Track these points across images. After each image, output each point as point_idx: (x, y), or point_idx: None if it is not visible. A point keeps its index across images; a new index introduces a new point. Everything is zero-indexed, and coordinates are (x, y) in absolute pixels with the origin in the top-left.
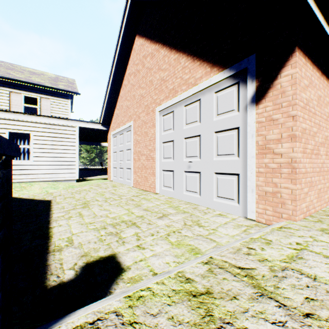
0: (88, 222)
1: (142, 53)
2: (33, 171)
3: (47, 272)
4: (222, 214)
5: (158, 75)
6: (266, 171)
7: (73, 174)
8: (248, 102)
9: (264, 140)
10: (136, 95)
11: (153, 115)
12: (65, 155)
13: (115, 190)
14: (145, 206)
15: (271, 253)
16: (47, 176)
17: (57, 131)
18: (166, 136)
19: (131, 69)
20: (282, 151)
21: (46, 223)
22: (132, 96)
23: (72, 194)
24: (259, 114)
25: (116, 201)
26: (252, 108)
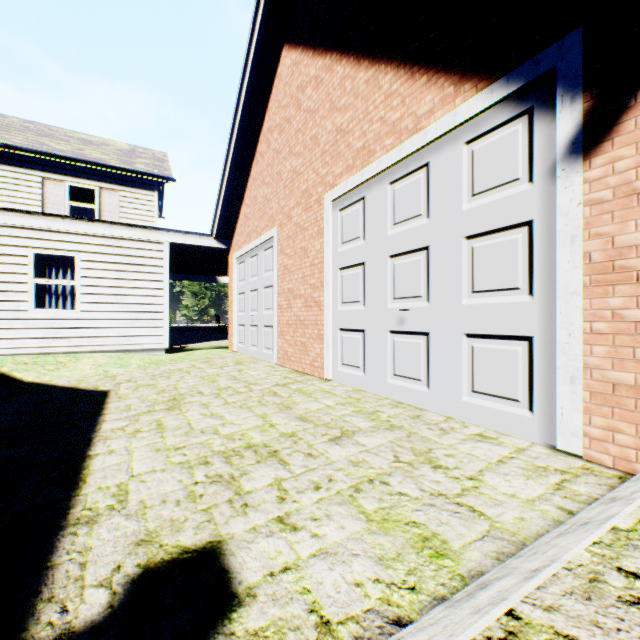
0: (171, 446)
1: (296, 81)
2: (82, 331)
3: (41, 590)
4: (486, 435)
5: (329, 122)
6: (616, 329)
7: (160, 338)
8: (560, 155)
9: (611, 249)
10: (284, 172)
11: (320, 210)
12: (143, 300)
13: (240, 371)
14: (300, 410)
15: None
16: (108, 341)
17: (128, 252)
18: (347, 254)
19: (274, 119)
20: None
21: (83, 446)
22: (276, 174)
23: (153, 379)
24: (593, 181)
25: (240, 396)
26: (572, 168)
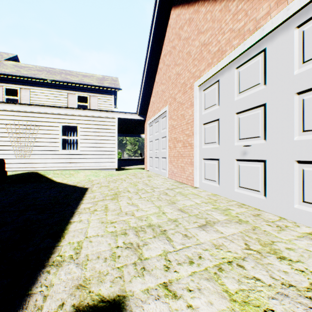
0: (109, 221)
1: (178, 25)
2: (80, 160)
3: None
4: None
5: (197, 41)
6: None
7: (113, 163)
8: None
9: None
10: (172, 75)
11: (191, 92)
12: (106, 145)
13: (149, 180)
14: (180, 205)
15: None
16: (91, 164)
17: (99, 123)
18: (208, 115)
19: (166, 49)
20: None
21: (69, 216)
22: (167, 78)
23: (108, 183)
24: None
25: (148, 194)
26: None
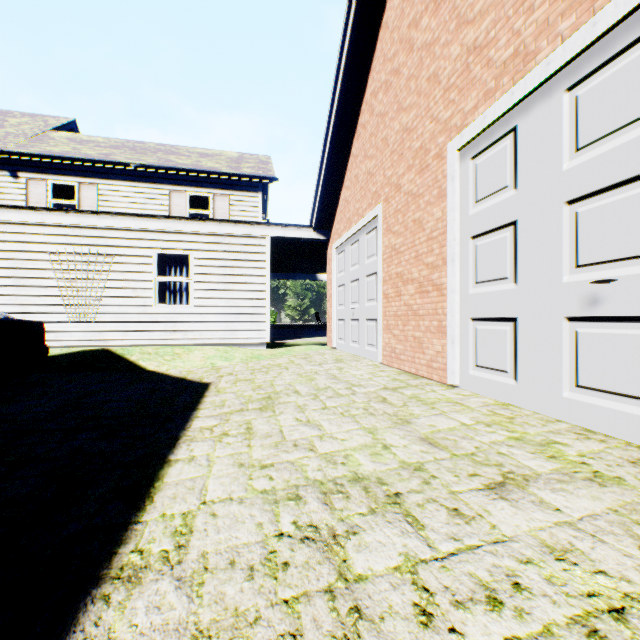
0: (256, 462)
1: (407, 19)
2: (194, 325)
3: None
4: None
5: (455, 45)
6: None
7: (261, 332)
8: None
9: None
10: (391, 136)
11: (441, 166)
12: (246, 295)
13: (340, 369)
14: (423, 427)
15: None
16: (215, 334)
17: (233, 249)
18: (484, 215)
19: (378, 78)
20: None
21: (167, 446)
22: (381, 142)
23: (252, 373)
24: None
25: (341, 400)
26: None
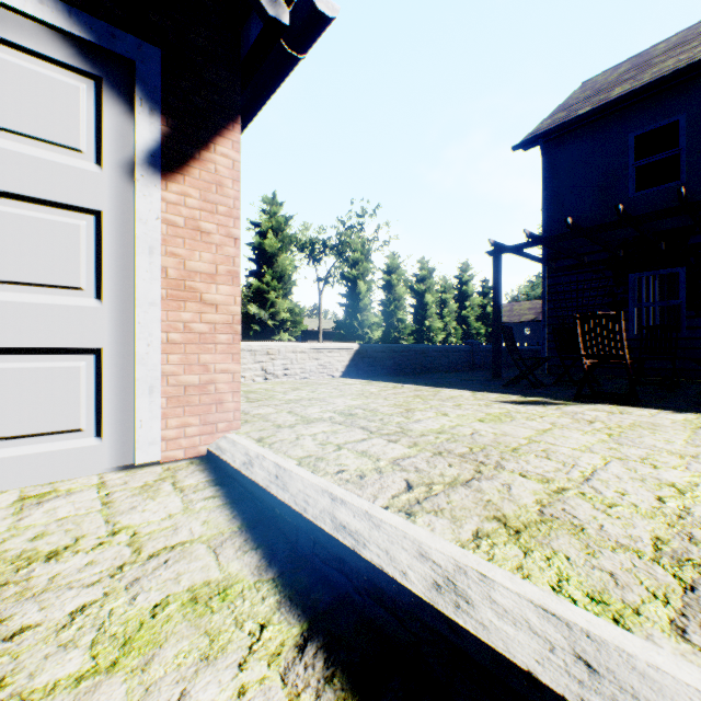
0: None
1: None
2: None
3: None
4: (39, 493)
5: None
6: (188, 340)
7: None
8: (141, 159)
9: (185, 270)
10: None
11: None
12: None
13: None
14: None
15: (356, 462)
16: None
17: None
18: None
19: None
20: (219, 301)
21: None
22: None
23: None
24: (171, 204)
25: None
26: (153, 180)
